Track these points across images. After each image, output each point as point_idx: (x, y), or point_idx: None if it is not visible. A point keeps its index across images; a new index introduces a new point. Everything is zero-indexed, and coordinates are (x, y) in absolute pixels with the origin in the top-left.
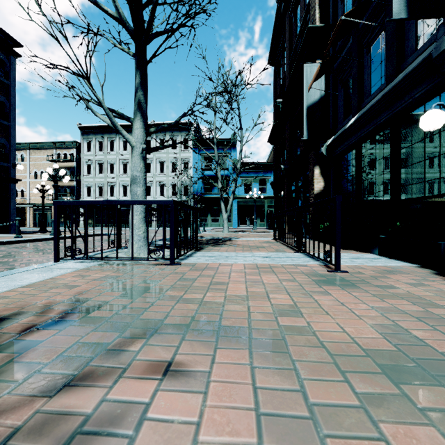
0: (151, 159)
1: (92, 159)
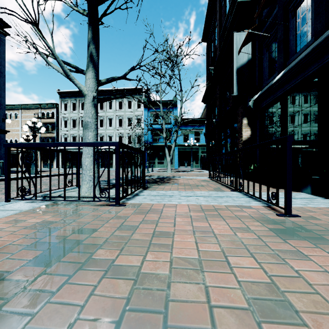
0: (112, 116)
1: (68, 116)
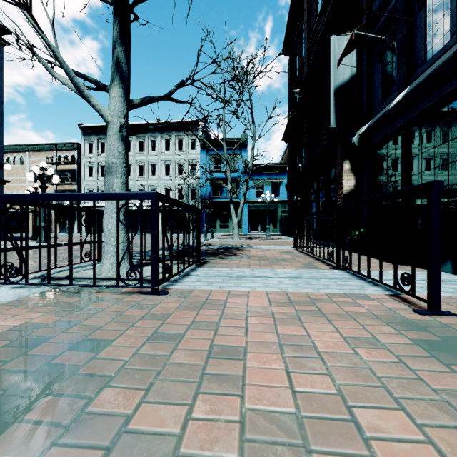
0: (156, 161)
1: (94, 161)
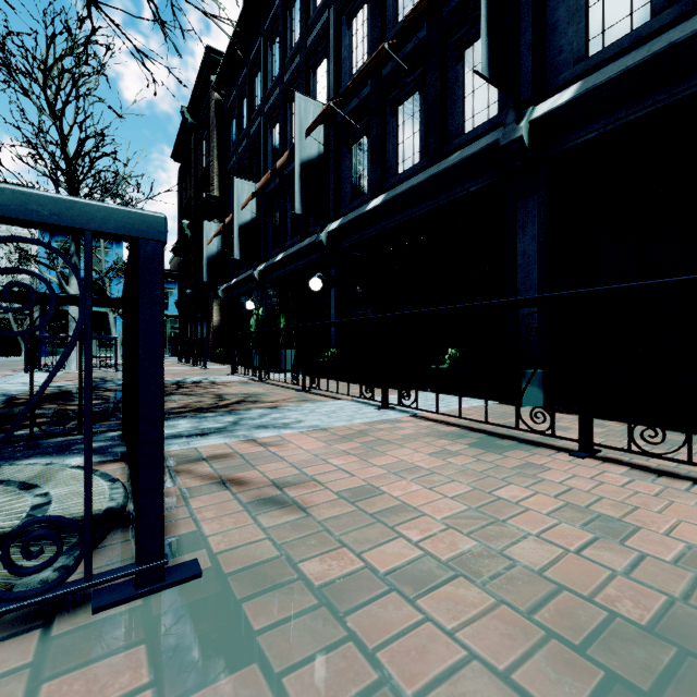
0: None
1: None
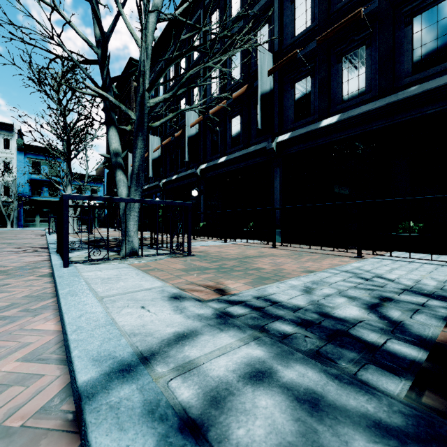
0: None
1: None
